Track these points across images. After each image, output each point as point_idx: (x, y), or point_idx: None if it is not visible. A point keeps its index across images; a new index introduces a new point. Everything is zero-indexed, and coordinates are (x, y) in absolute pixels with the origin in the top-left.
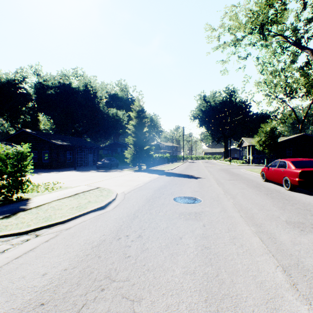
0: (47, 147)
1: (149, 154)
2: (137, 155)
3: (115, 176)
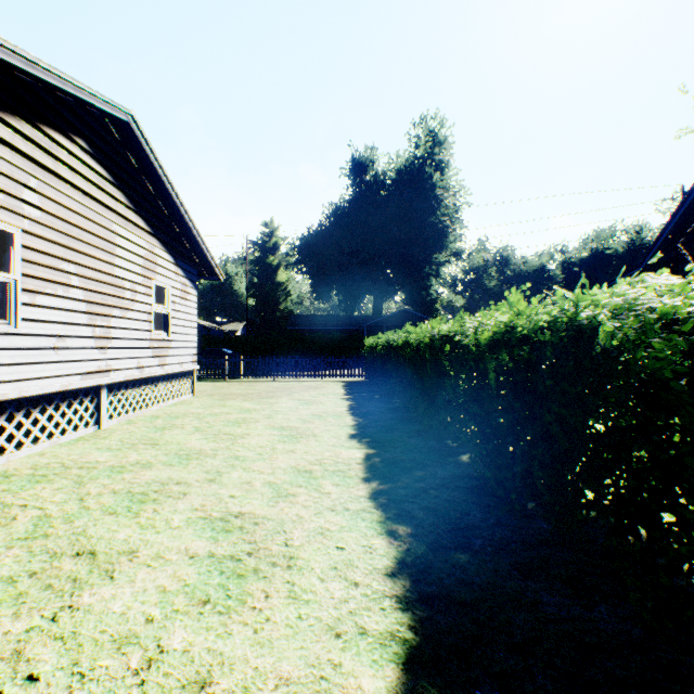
0: None
1: None
2: None
3: None
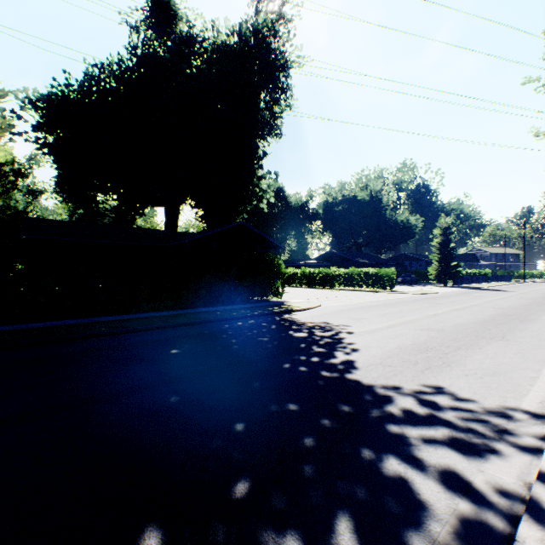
0: (350, 265)
1: (456, 271)
2: (441, 271)
3: (424, 288)
